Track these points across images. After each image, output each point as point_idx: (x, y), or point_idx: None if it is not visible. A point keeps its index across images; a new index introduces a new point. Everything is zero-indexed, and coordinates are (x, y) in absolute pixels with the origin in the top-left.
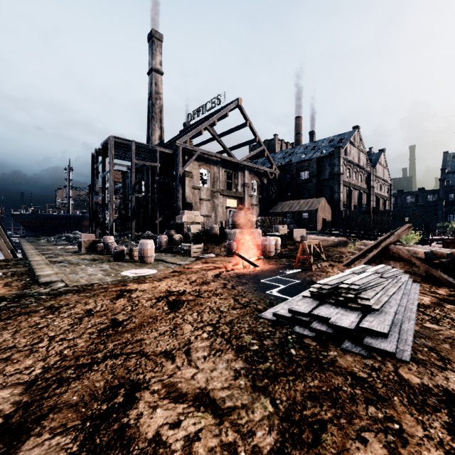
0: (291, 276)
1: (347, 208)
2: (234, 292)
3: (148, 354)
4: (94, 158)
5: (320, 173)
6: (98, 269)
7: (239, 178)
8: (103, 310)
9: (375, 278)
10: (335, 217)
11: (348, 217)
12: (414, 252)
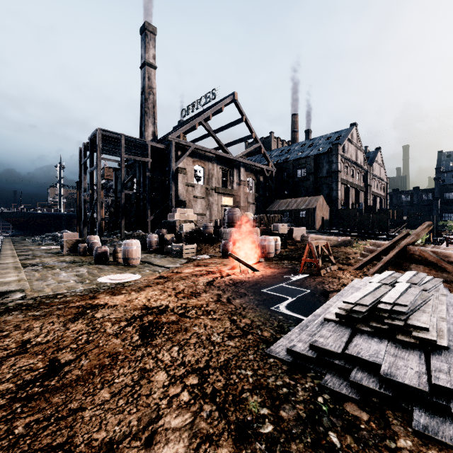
0: (299, 284)
1: (345, 207)
2: (231, 308)
3: (78, 451)
4: (82, 152)
5: (317, 171)
6: (73, 274)
7: (235, 175)
8: (45, 341)
9: (419, 292)
10: (333, 215)
11: (346, 216)
12: (445, 255)
